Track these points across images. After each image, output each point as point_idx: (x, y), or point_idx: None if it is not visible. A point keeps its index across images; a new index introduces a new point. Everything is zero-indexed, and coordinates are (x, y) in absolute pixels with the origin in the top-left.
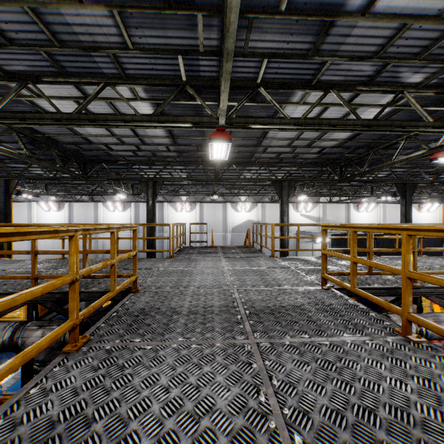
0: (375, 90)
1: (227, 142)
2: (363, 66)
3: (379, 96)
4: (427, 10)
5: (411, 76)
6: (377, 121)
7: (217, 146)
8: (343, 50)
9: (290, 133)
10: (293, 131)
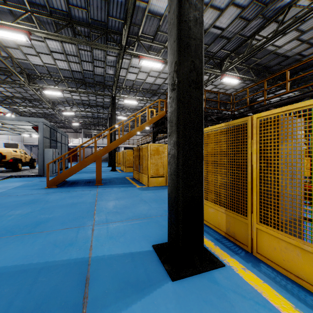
0: (274, 19)
1: (224, 78)
2: (254, 23)
3: (293, 10)
4: (237, 14)
5: (284, 2)
6: (275, 33)
7: (226, 80)
8: (237, 31)
9: (292, 44)
10: (288, 43)
